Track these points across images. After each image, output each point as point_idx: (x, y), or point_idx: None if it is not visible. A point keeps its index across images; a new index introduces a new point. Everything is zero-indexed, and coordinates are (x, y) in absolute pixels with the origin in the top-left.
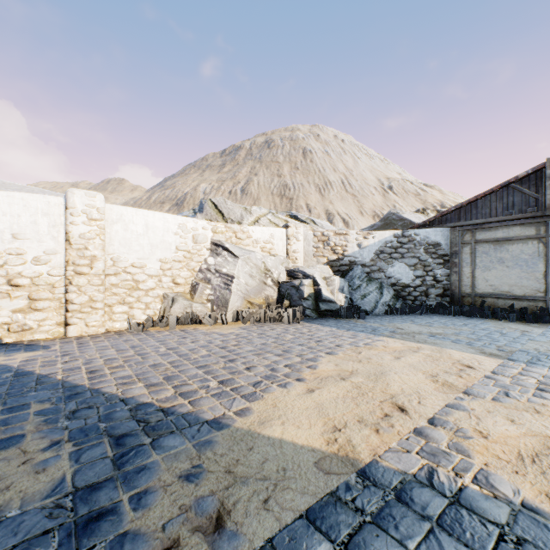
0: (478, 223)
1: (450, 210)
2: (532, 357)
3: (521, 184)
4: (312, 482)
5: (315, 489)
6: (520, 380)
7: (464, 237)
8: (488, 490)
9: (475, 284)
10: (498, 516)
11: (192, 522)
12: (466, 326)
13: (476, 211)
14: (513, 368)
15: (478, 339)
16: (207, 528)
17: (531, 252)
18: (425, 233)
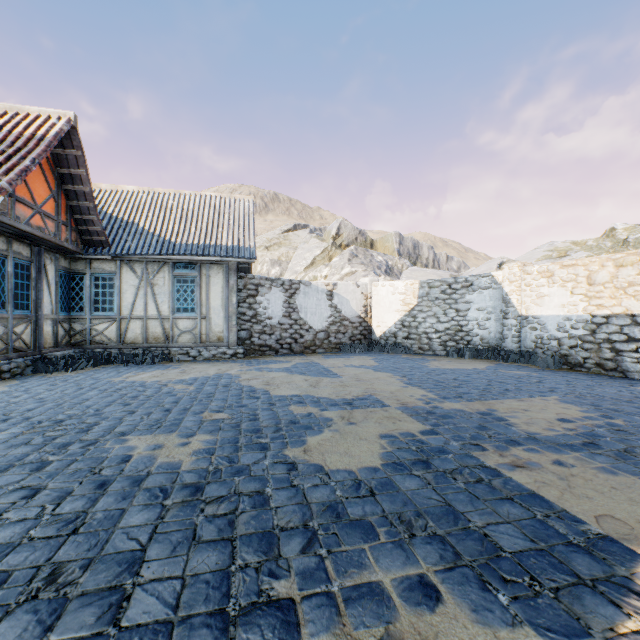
0: None
1: None
2: None
3: None
4: (575, 505)
5: (566, 504)
6: None
7: None
8: (628, 634)
9: None
10: (570, 602)
11: (518, 460)
12: None
13: None
14: None
15: None
16: (514, 463)
17: None
18: None
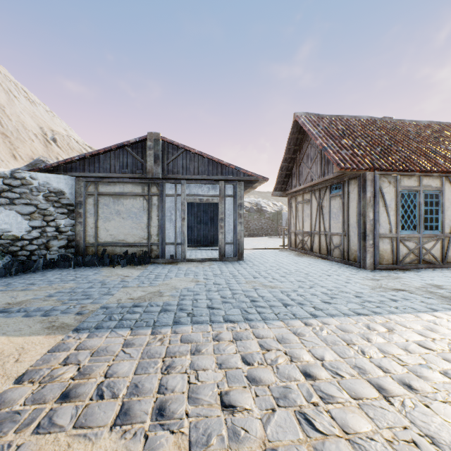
0: (101, 177)
1: (75, 159)
2: (107, 315)
3: (133, 149)
4: None
5: None
6: (51, 381)
7: (89, 188)
8: None
9: (99, 234)
10: None
11: None
12: (73, 281)
13: (99, 165)
14: (66, 349)
15: (69, 299)
16: None
17: (139, 206)
18: (46, 178)
